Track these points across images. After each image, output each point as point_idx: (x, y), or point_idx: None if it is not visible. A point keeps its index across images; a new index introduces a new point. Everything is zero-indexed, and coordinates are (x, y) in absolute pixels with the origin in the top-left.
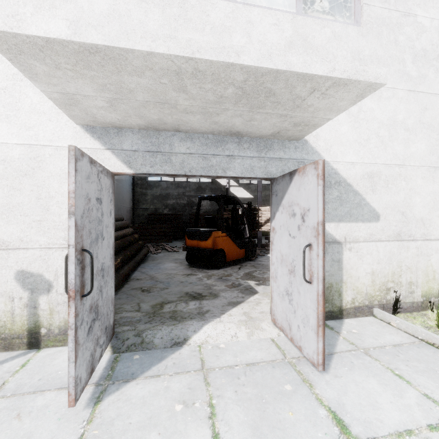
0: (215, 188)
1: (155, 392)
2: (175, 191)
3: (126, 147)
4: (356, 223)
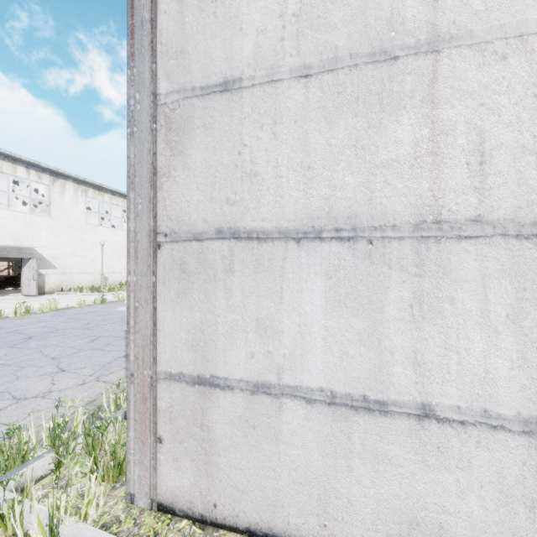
0: None
1: None
2: None
3: None
4: (50, 269)
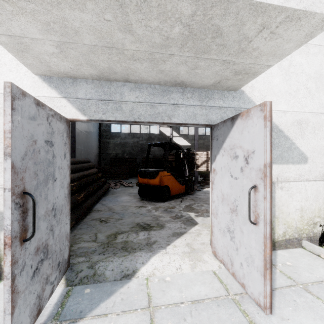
0: (161, 138)
1: None
2: (131, 140)
3: (80, 96)
4: (287, 165)
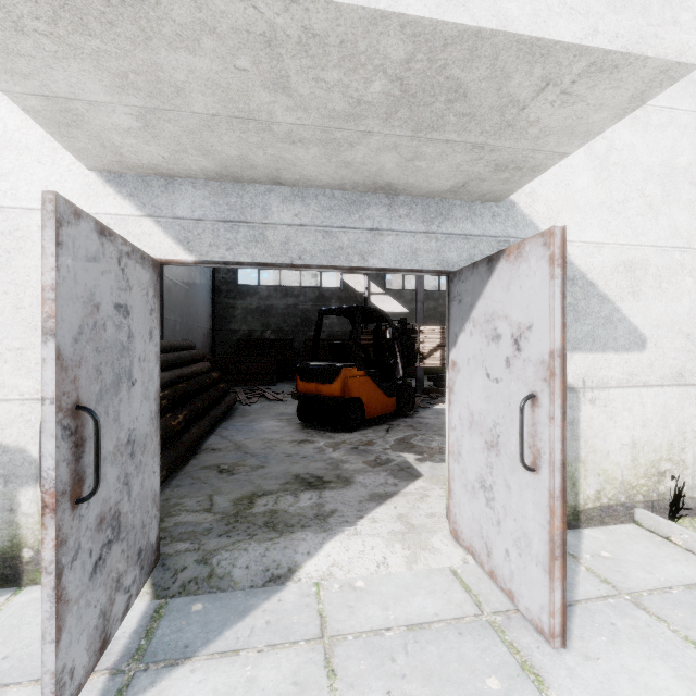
0: (345, 298)
1: (226, 692)
2: (281, 301)
3: (182, 213)
4: (603, 353)
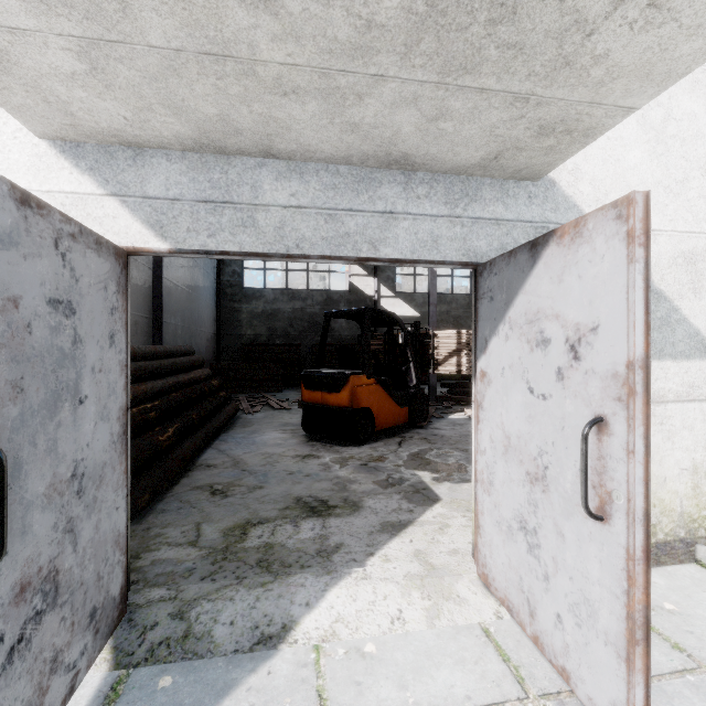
0: (355, 301)
1: None
2: (288, 305)
3: (154, 192)
4: (659, 361)
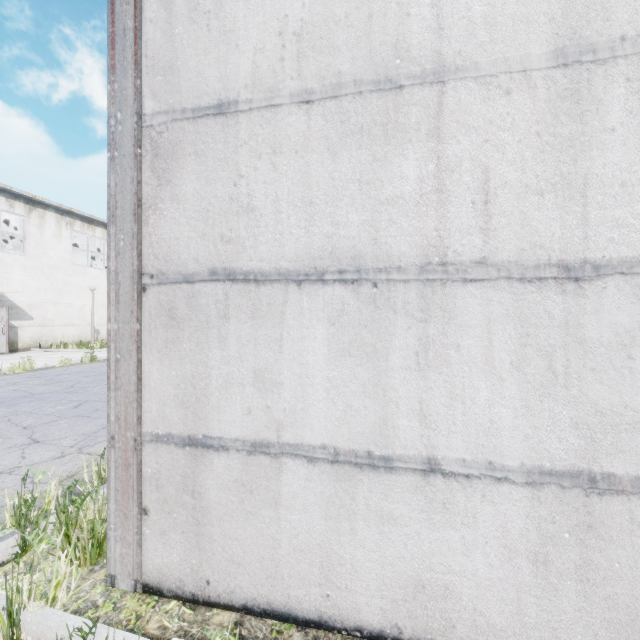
0: None
1: None
2: None
3: None
4: (24, 321)
